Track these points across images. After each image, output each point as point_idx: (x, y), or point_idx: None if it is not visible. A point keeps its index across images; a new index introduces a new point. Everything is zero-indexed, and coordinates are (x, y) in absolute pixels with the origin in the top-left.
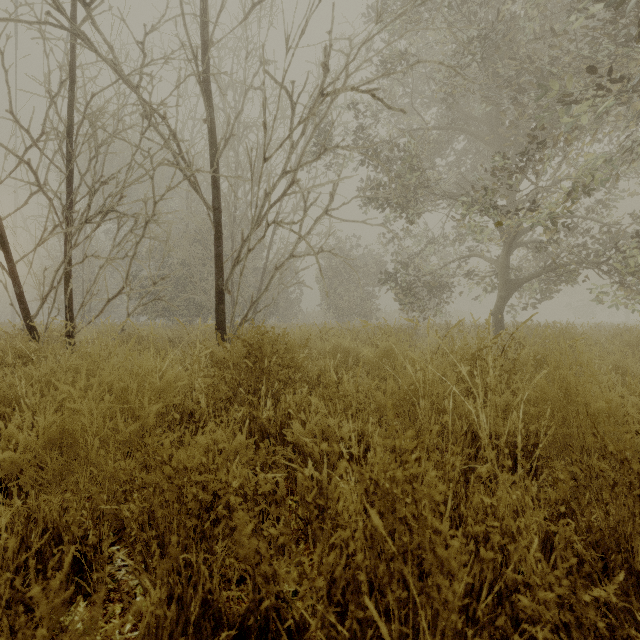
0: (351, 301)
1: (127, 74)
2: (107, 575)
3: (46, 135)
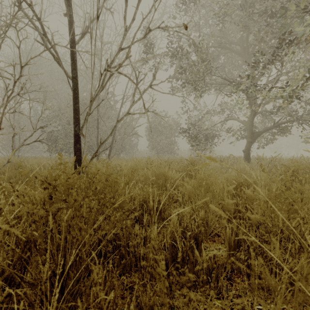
0: (164, 145)
1: None
2: None
3: None
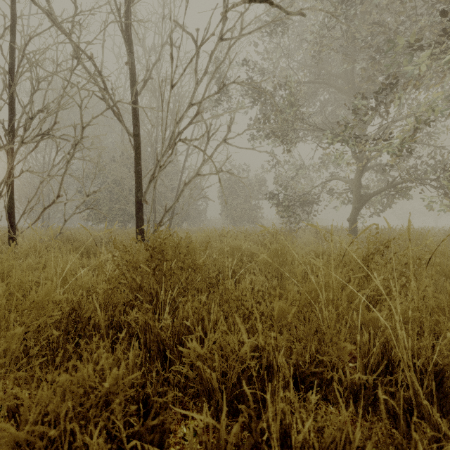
0: (243, 211)
1: (61, 22)
2: None
3: None
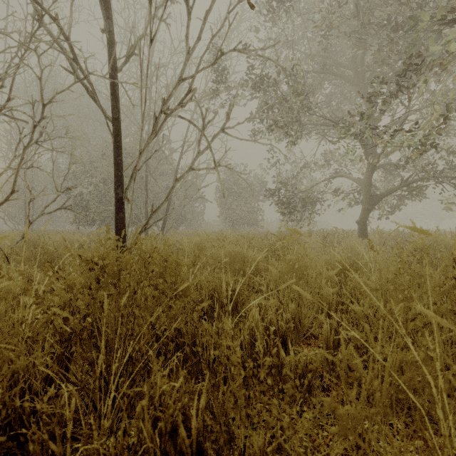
0: (242, 213)
1: None
2: None
3: None
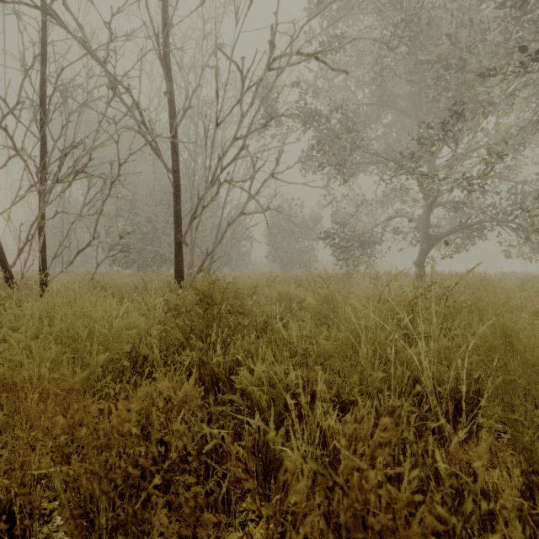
0: (293, 253)
1: (95, 50)
2: (43, 537)
3: (22, 104)
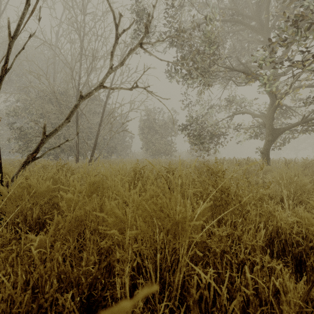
0: (160, 145)
1: None
2: None
3: None
